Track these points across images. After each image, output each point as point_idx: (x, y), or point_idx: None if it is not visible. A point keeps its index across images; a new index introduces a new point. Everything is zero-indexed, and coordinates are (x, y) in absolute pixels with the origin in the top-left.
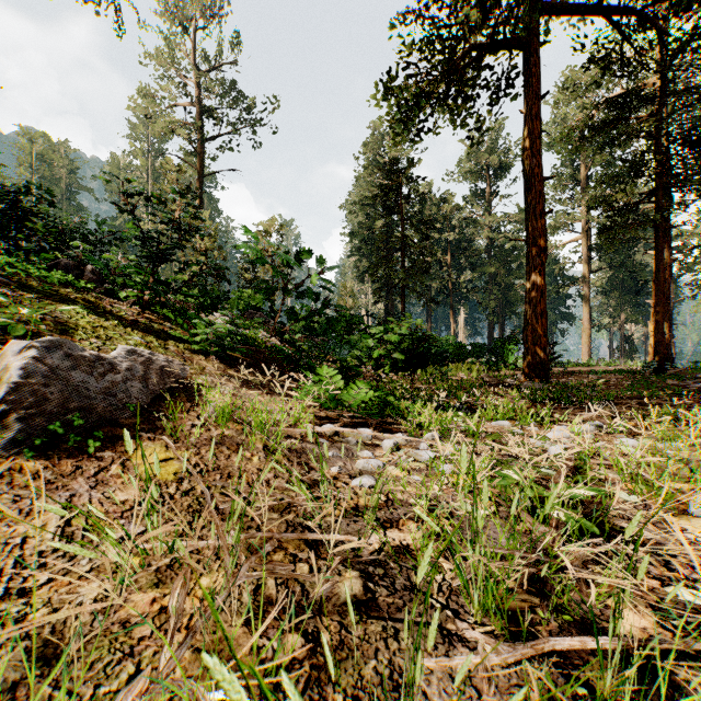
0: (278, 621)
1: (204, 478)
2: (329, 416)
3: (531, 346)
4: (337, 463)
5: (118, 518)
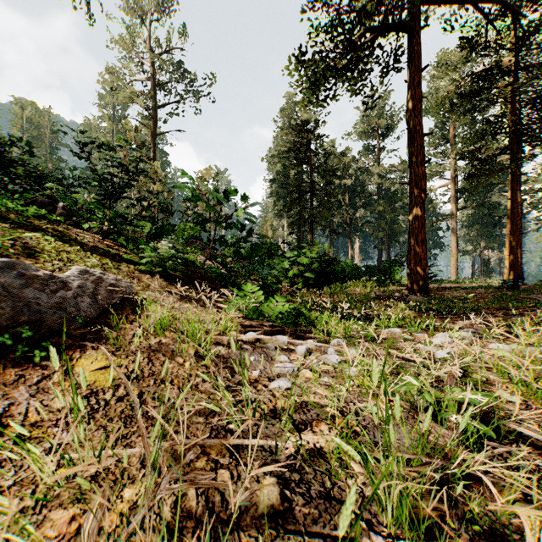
0: (196, 538)
1: (138, 383)
2: (252, 325)
3: (414, 267)
4: (258, 367)
5: (52, 426)
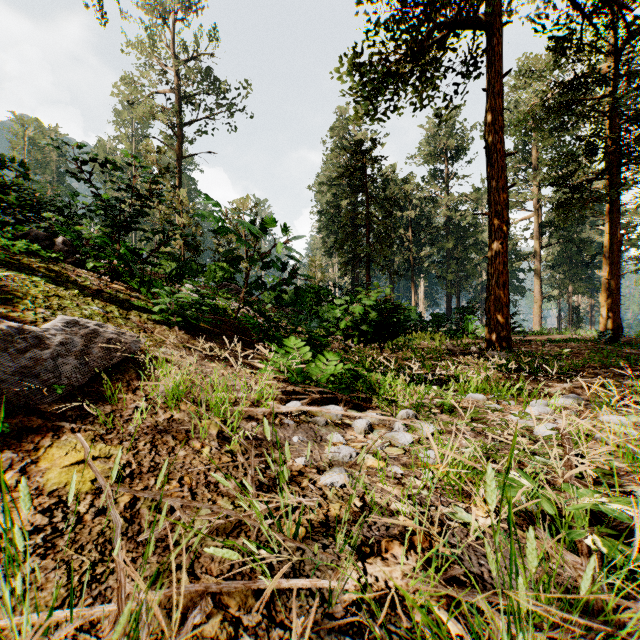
0: None
1: (132, 485)
2: (296, 390)
3: (494, 316)
4: (304, 452)
5: None
